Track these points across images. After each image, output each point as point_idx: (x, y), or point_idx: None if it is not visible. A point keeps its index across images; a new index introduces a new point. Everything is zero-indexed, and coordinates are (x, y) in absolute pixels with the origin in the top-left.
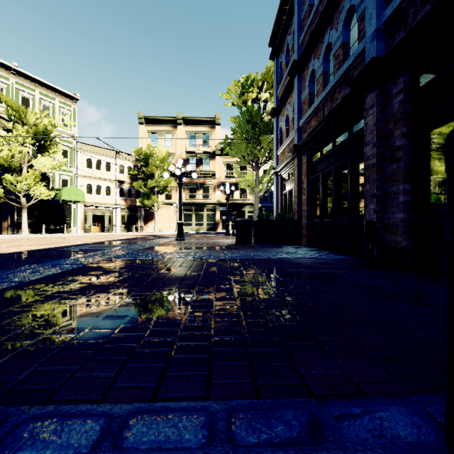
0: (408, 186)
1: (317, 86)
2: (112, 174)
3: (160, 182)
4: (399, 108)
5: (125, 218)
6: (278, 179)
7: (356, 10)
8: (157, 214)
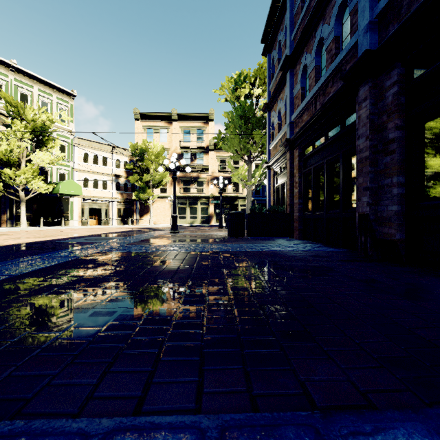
0: (402, 178)
1: (309, 81)
2: (108, 169)
3: (155, 176)
4: (392, 100)
5: (122, 211)
6: (270, 172)
7: (349, 4)
8: (152, 207)
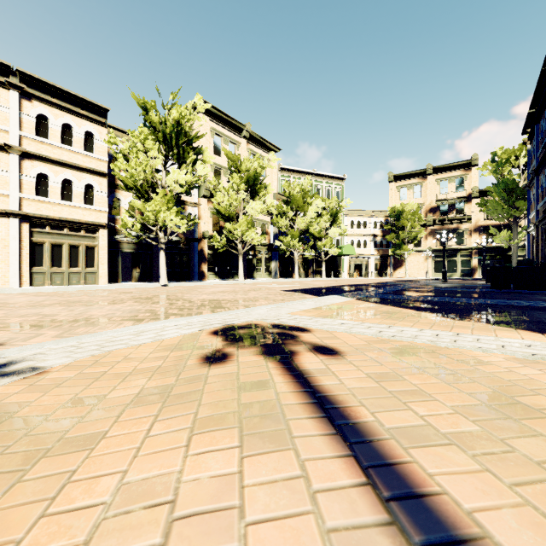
0: None
1: (543, 192)
2: (368, 230)
3: (411, 234)
4: None
5: (378, 265)
6: (530, 237)
7: None
8: (407, 262)
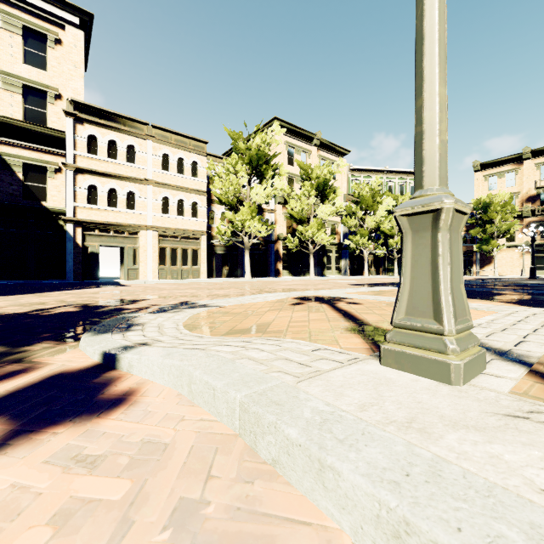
0: None
1: None
2: None
3: (501, 227)
4: None
5: None
6: None
7: None
8: (496, 258)
